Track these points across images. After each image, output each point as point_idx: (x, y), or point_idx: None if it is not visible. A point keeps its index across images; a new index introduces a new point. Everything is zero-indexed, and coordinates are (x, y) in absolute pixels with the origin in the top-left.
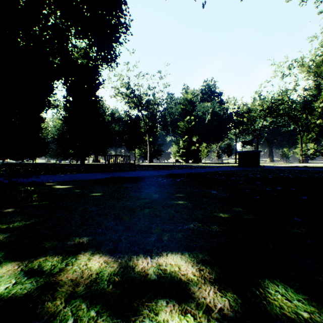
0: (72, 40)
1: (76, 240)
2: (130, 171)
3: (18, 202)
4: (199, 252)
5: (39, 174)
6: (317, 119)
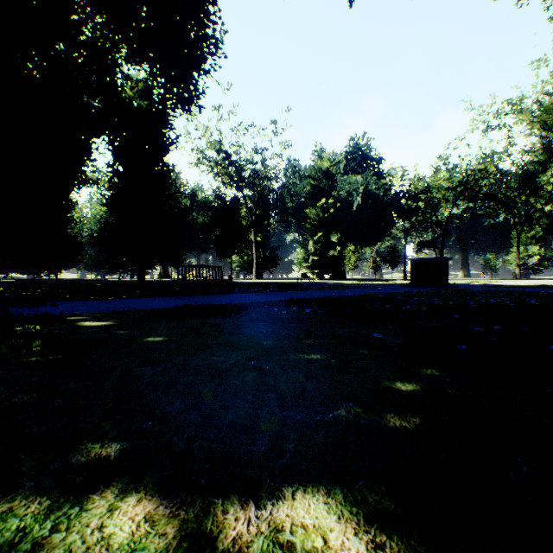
0: (122, 67)
1: (94, 453)
2: (223, 294)
3: (2, 357)
4: (367, 486)
5: (60, 299)
6: (545, 204)
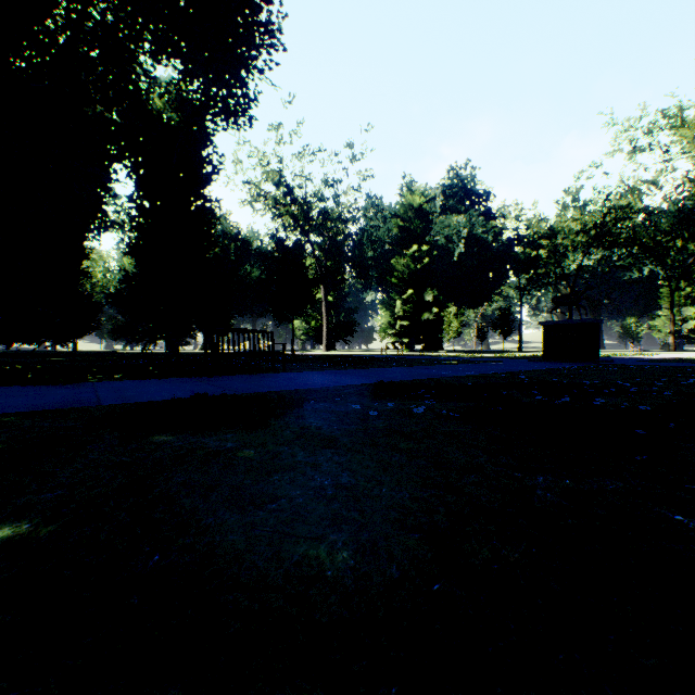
0: (147, 65)
1: None
2: (273, 374)
3: None
4: None
5: None
6: None
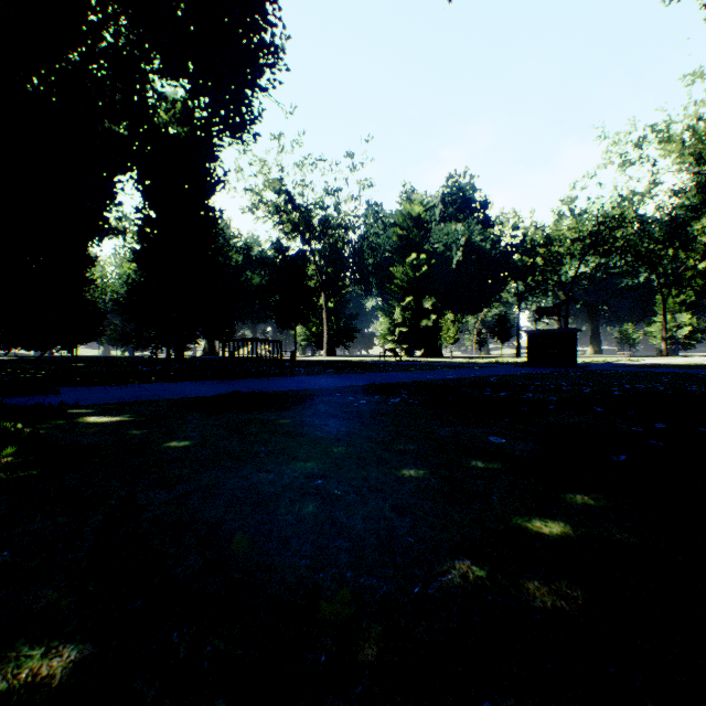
0: (155, 83)
1: (26, 671)
2: (283, 377)
3: None
4: None
5: (66, 384)
6: (698, 260)
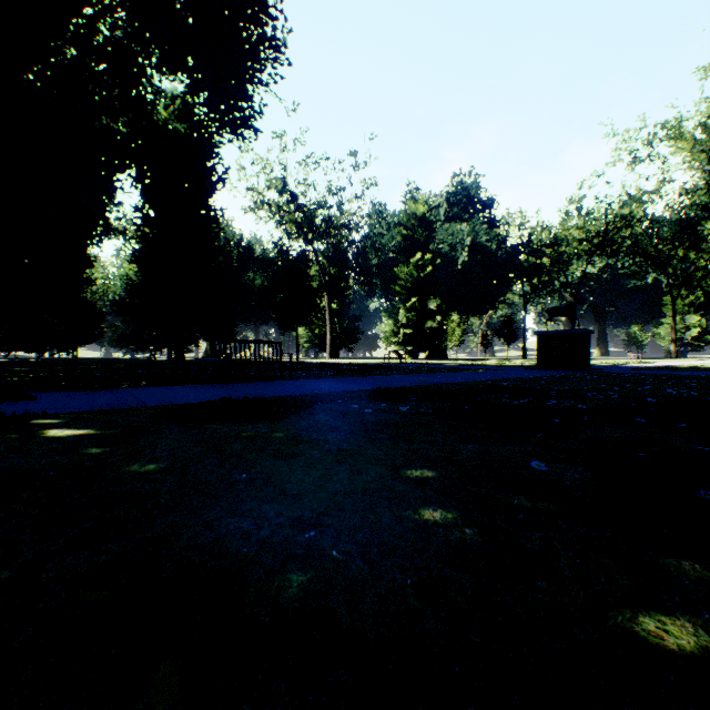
0: (153, 78)
1: None
2: (282, 381)
3: None
4: None
5: (46, 389)
6: (708, 261)
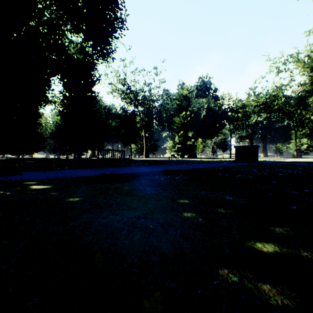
0: (68, 35)
1: None
2: (125, 167)
3: None
4: None
5: (25, 170)
6: (311, 115)
